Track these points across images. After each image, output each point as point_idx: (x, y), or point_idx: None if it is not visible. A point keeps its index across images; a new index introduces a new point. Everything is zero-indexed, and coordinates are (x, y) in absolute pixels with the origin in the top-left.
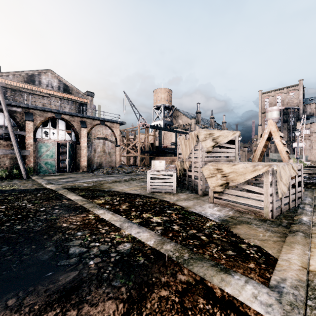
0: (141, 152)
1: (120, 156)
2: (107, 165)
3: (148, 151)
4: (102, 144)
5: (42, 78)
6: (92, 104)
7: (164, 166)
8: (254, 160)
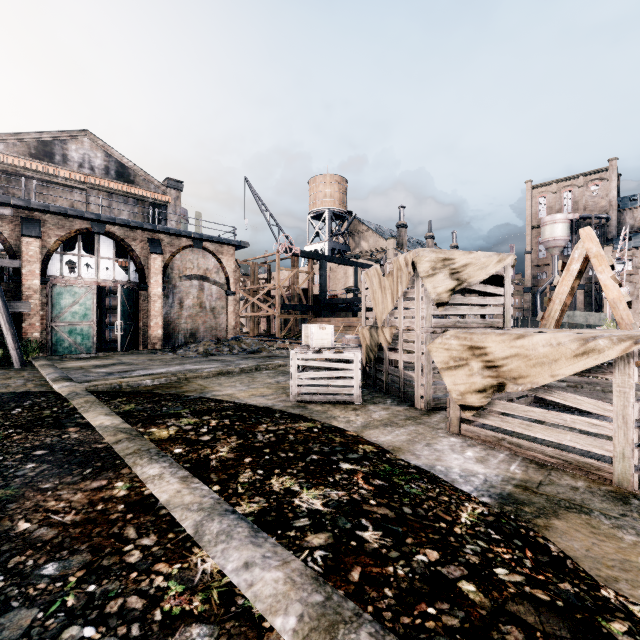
0: (283, 308)
1: (237, 316)
2: (209, 336)
3: (297, 305)
4: (198, 290)
5: (70, 149)
6: (178, 206)
7: (331, 339)
8: (546, 324)
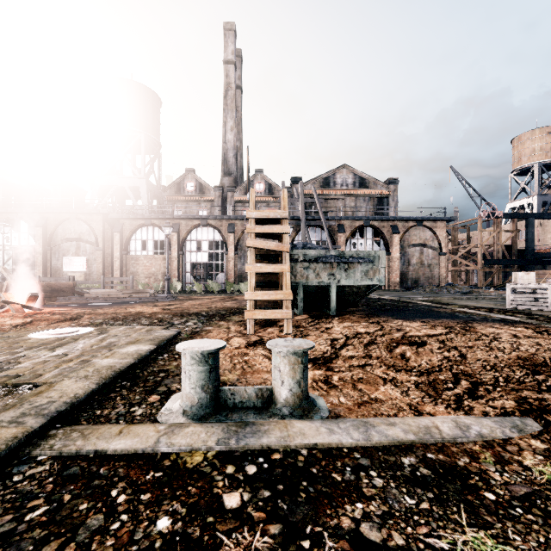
0: (485, 263)
1: (446, 270)
2: (426, 283)
3: (499, 260)
4: (419, 253)
5: (337, 178)
6: (395, 195)
7: (533, 279)
8: None
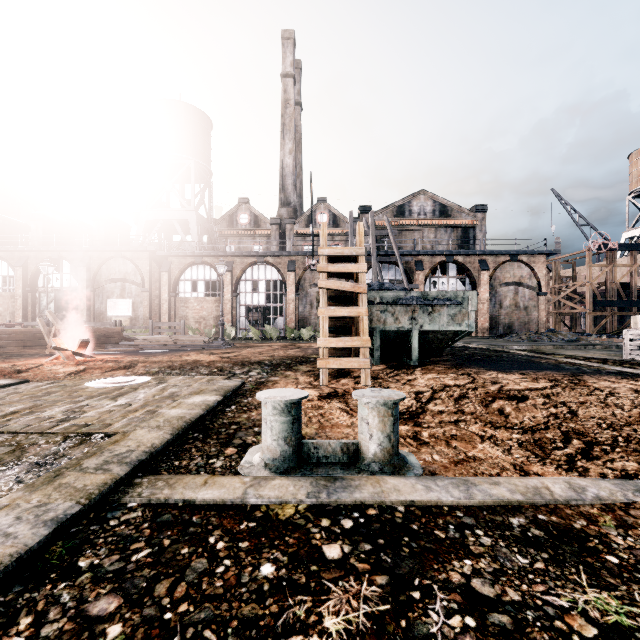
0: (595, 305)
1: (547, 313)
2: (522, 329)
3: (613, 301)
4: (513, 293)
5: (413, 206)
6: (483, 225)
7: None
8: None
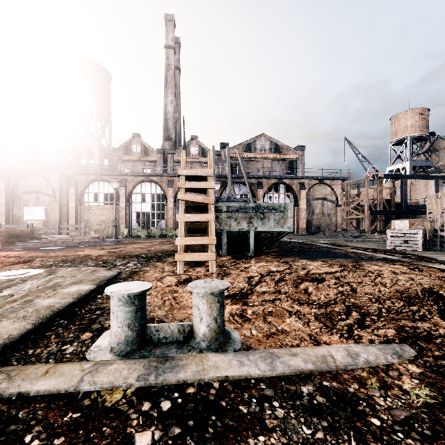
0: (371, 213)
1: (342, 218)
2: (326, 229)
3: (381, 211)
4: (321, 205)
5: (257, 144)
6: (302, 159)
7: (407, 226)
8: None
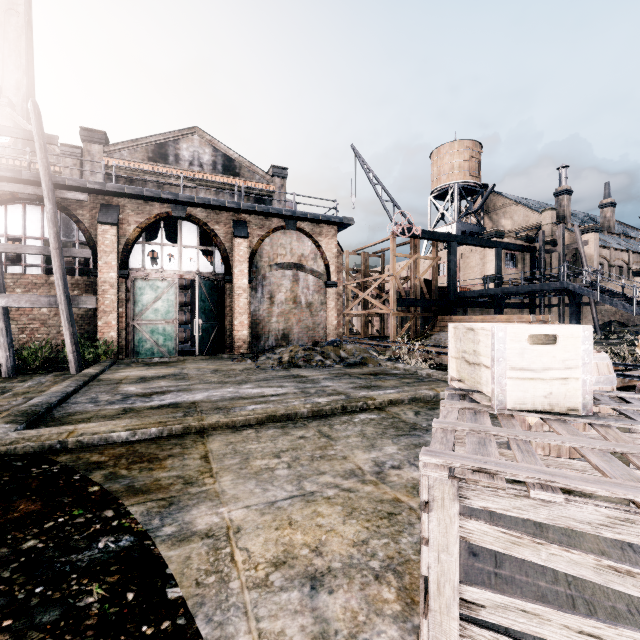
0: (399, 304)
1: (339, 314)
2: (305, 338)
3: (417, 300)
4: (291, 281)
5: (182, 149)
6: (282, 195)
7: (580, 380)
8: None
